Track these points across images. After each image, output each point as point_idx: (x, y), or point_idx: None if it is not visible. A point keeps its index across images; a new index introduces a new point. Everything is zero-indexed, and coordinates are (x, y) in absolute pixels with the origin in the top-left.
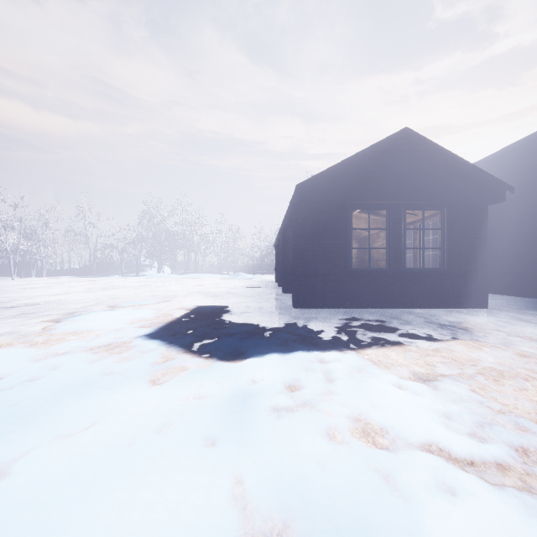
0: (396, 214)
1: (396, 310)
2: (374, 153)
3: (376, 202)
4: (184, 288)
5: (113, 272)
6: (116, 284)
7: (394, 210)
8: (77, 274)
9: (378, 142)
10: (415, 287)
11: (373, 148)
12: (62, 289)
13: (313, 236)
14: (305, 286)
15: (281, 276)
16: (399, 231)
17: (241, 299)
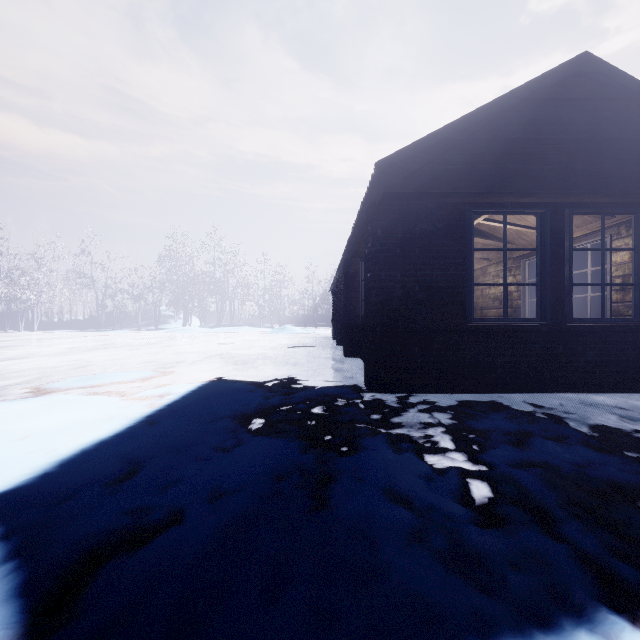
0: (554, 222)
1: (554, 395)
2: (522, 105)
3: (518, 200)
4: (204, 347)
5: (128, 324)
6: (117, 341)
7: (551, 214)
8: (82, 327)
9: (533, 80)
10: (589, 354)
11: (523, 92)
12: (31, 349)
13: (404, 261)
14: (390, 352)
15: (341, 331)
16: (560, 252)
17: (280, 368)
